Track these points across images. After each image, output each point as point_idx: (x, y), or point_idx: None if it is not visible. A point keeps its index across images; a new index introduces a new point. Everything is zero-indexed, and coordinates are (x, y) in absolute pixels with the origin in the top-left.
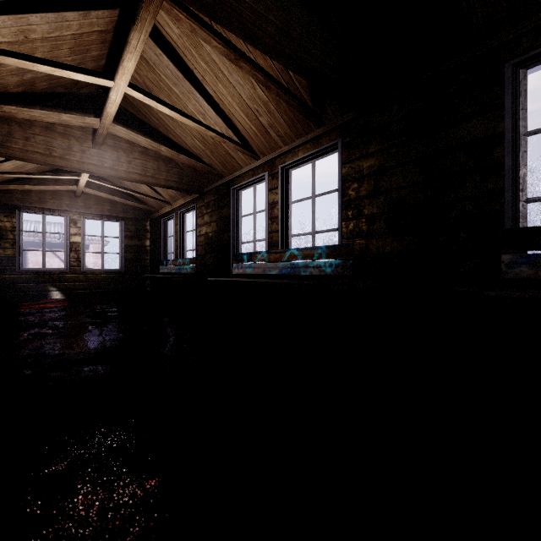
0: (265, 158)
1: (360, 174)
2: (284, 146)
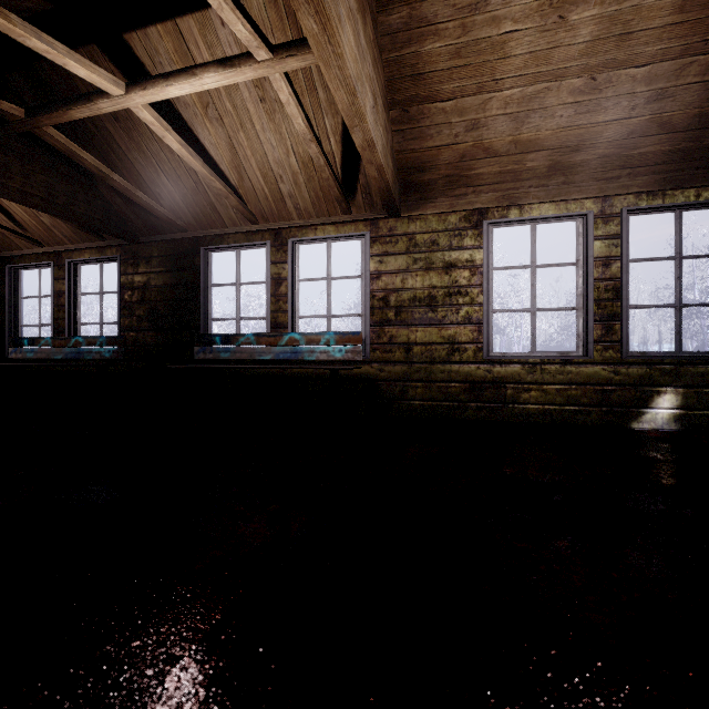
0: (50, 248)
1: (133, 286)
2: (71, 244)
